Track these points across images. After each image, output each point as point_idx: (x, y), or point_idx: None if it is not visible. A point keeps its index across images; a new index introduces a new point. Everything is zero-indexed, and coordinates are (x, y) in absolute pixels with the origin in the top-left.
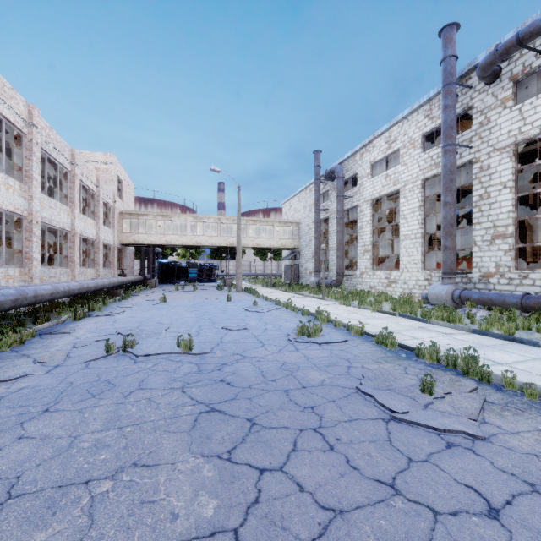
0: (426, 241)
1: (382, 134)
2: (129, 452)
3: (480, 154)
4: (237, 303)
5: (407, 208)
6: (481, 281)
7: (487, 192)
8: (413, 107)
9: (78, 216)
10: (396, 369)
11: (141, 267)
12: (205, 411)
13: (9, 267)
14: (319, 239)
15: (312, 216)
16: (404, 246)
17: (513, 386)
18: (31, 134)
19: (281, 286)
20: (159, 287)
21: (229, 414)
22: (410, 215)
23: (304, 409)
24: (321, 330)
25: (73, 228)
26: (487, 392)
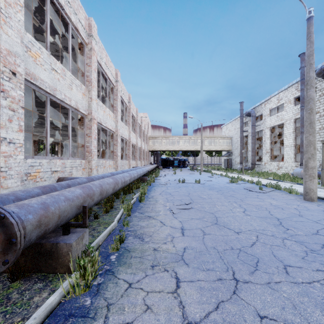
0: (296, 148)
1: (275, 96)
2: (201, 190)
3: (319, 109)
4: (204, 175)
5: (287, 132)
6: (320, 167)
7: (322, 126)
8: (289, 85)
9: (142, 142)
10: (257, 188)
11: (154, 160)
12: (210, 189)
13: (133, 161)
14: (242, 146)
15: (239, 134)
16: (285, 150)
17: (285, 190)
18: (137, 118)
19: (222, 170)
20: (163, 169)
21: (215, 189)
22: (288, 135)
23: (230, 190)
24: (238, 181)
25: (141, 146)
26: (277, 191)
